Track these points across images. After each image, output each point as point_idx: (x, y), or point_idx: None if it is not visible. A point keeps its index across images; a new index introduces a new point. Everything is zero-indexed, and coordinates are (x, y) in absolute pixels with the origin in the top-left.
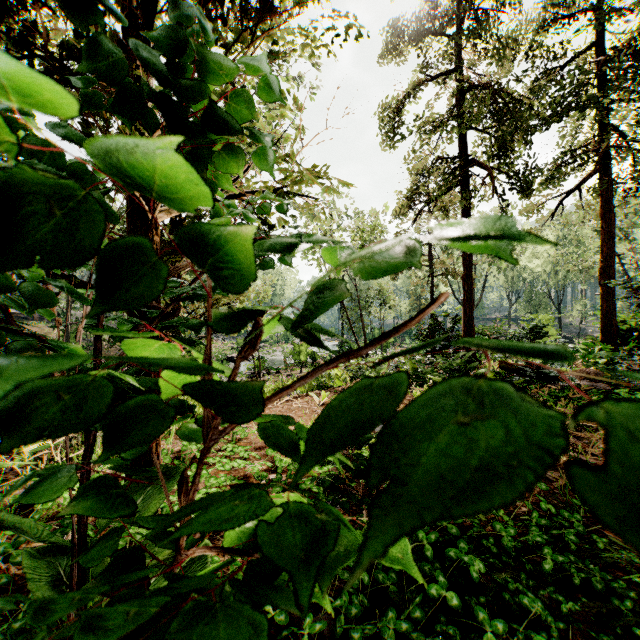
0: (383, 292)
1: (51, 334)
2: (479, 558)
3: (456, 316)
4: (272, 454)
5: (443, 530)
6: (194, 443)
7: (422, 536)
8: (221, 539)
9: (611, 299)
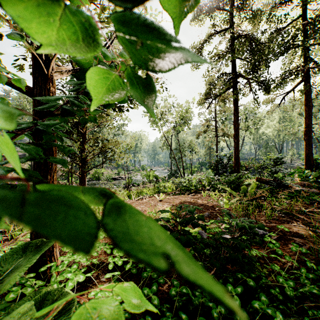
0: (192, 145)
1: (23, 166)
2: (271, 304)
3: (230, 156)
4: None
5: (240, 280)
6: None
7: (231, 288)
8: (92, 287)
9: (310, 147)
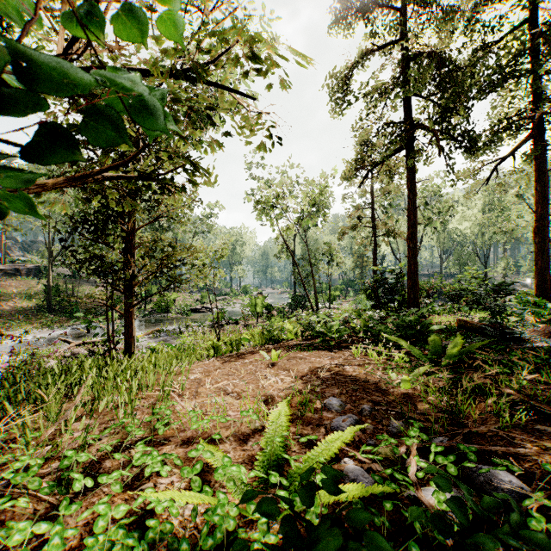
0: (330, 251)
1: (36, 288)
2: None
3: (400, 272)
4: (189, 476)
5: None
6: (82, 453)
7: None
8: None
9: (545, 256)
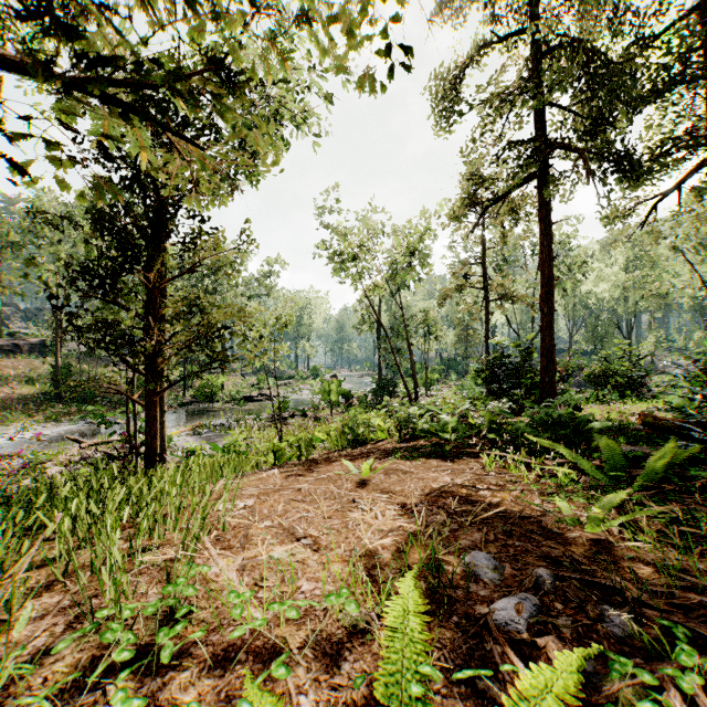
0: (428, 320)
1: (40, 369)
2: None
3: (528, 347)
4: None
5: None
6: None
7: None
8: None
9: None
